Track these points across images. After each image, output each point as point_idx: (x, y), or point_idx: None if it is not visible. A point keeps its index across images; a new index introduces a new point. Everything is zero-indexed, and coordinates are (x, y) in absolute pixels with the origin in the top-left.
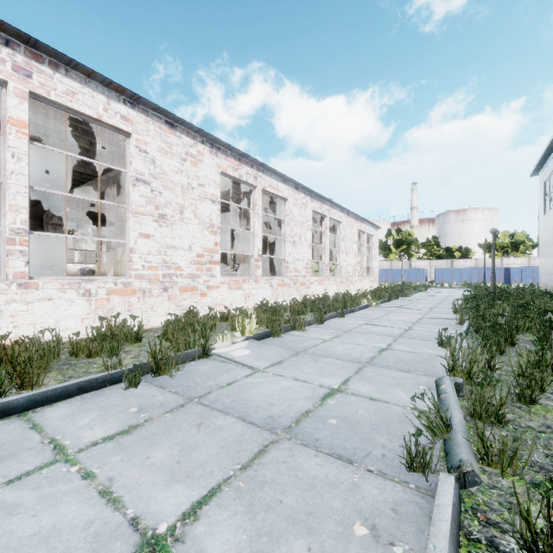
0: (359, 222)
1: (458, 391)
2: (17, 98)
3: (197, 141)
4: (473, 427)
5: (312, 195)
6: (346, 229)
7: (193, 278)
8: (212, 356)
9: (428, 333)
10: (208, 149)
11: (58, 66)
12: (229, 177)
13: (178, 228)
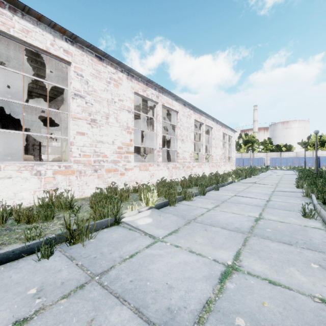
0: (223, 128)
1: None
2: None
3: (118, 70)
4: None
5: (194, 110)
6: (215, 132)
7: (115, 163)
8: (122, 223)
9: (285, 203)
10: (125, 76)
11: (16, 10)
12: (140, 96)
13: (104, 129)
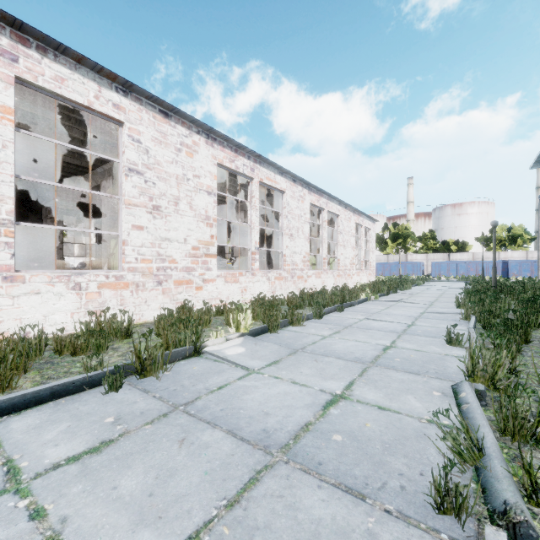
0: (356, 215)
1: (479, 400)
2: (2, 83)
3: (192, 131)
4: (506, 447)
5: (309, 188)
6: (343, 222)
7: (188, 271)
8: (205, 354)
9: (432, 328)
10: (204, 140)
11: (46, 50)
12: (225, 169)
13: (173, 220)
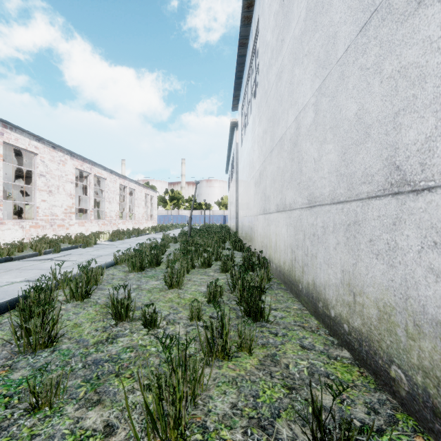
0: (145, 189)
1: None
2: None
3: (65, 153)
4: None
5: (119, 176)
6: (138, 193)
7: (63, 220)
8: (97, 245)
9: None
10: (69, 157)
11: (12, 128)
12: (78, 169)
13: (57, 196)
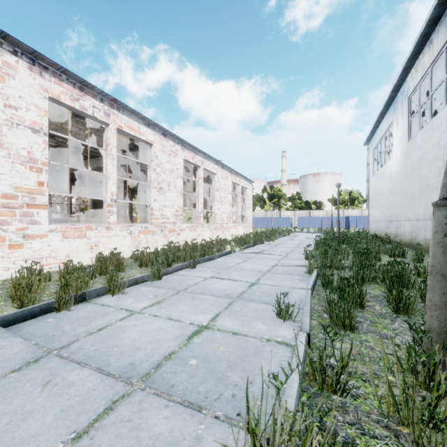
0: (233, 175)
1: None
2: None
3: (3, 49)
4: None
5: (183, 144)
6: (220, 180)
7: None
8: None
9: (273, 288)
10: (26, 65)
11: None
12: (66, 107)
13: None
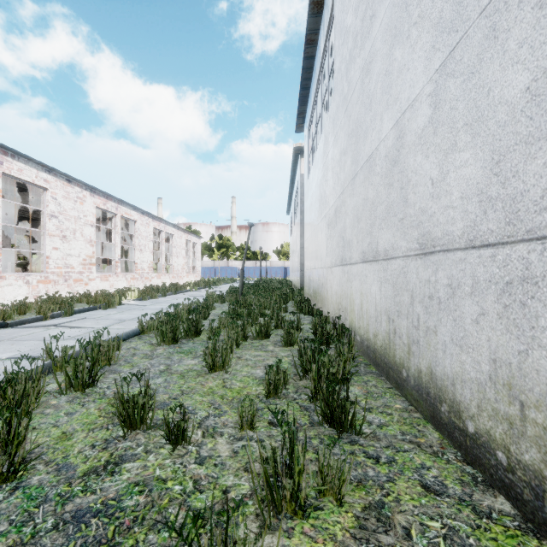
0: (186, 234)
1: None
2: None
3: (83, 189)
4: None
5: (153, 217)
6: (177, 239)
7: (81, 274)
8: (122, 305)
9: None
10: (89, 193)
11: (15, 156)
12: (100, 209)
13: (73, 243)
